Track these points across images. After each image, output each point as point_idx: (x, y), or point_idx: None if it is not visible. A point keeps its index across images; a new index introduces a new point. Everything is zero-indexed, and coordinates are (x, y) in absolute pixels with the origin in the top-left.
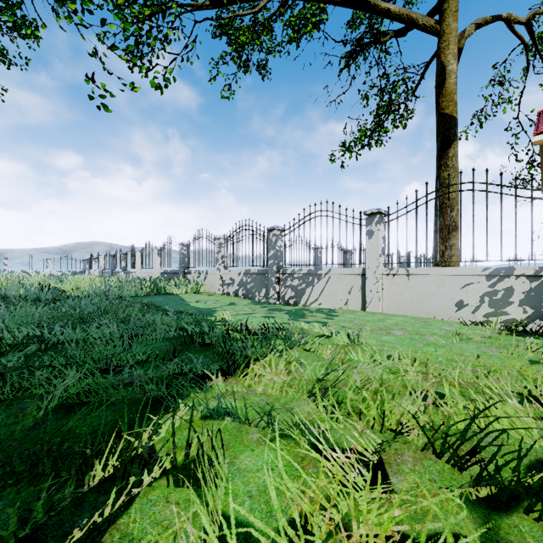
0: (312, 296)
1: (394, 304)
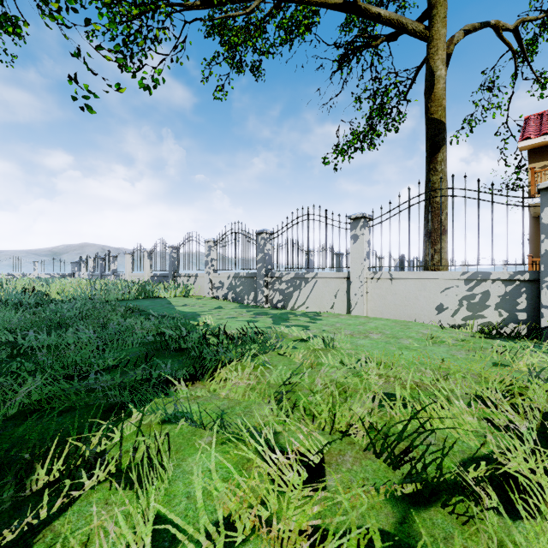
0: (300, 300)
1: (378, 307)
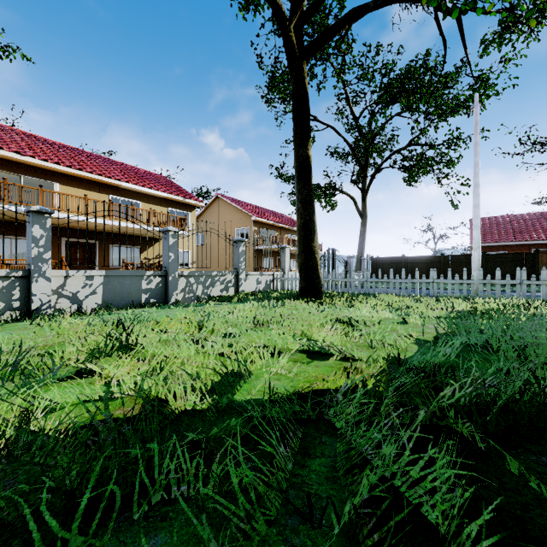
0: None
1: None
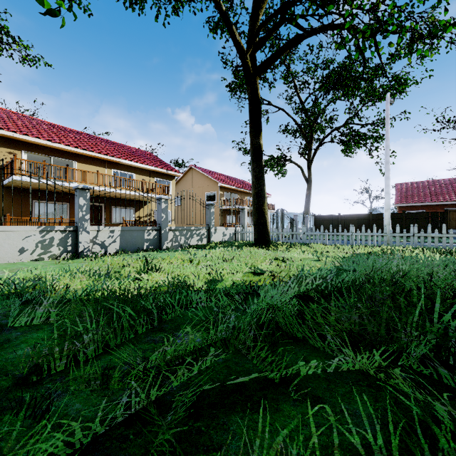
0: None
1: None
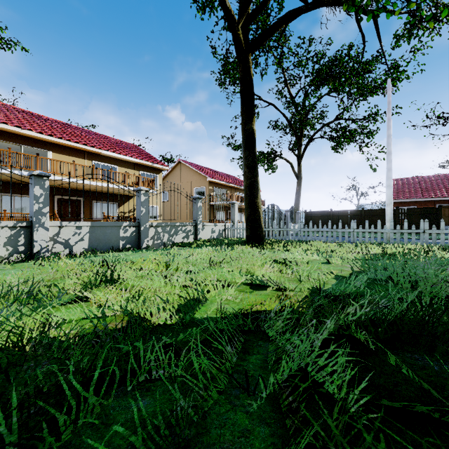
0: None
1: None
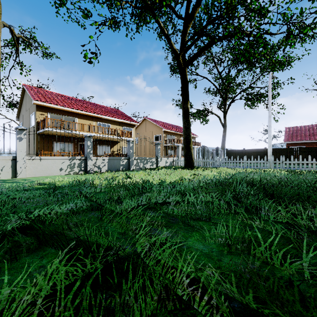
0: None
1: (33, 172)
